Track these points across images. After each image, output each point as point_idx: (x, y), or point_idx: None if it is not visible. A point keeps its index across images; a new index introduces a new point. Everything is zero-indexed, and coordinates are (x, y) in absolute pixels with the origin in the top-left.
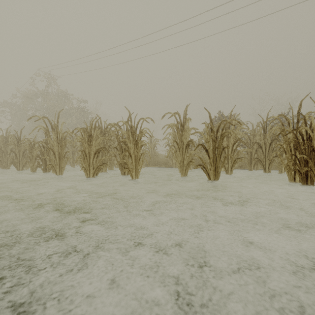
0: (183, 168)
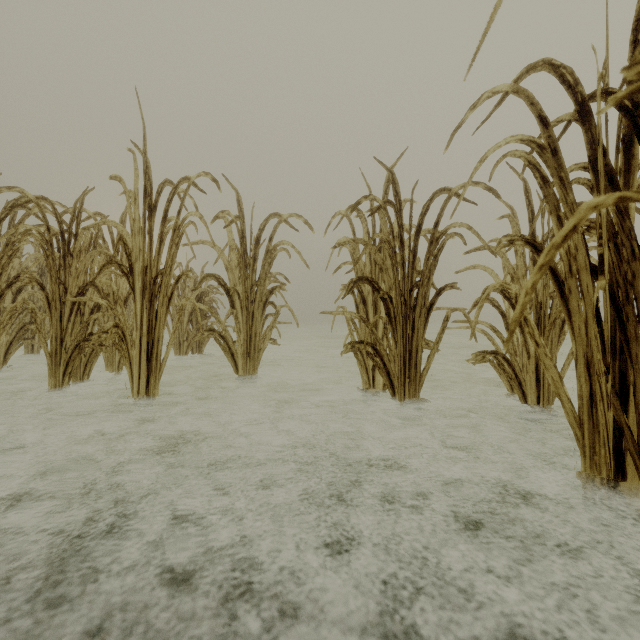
0: (250, 353)
